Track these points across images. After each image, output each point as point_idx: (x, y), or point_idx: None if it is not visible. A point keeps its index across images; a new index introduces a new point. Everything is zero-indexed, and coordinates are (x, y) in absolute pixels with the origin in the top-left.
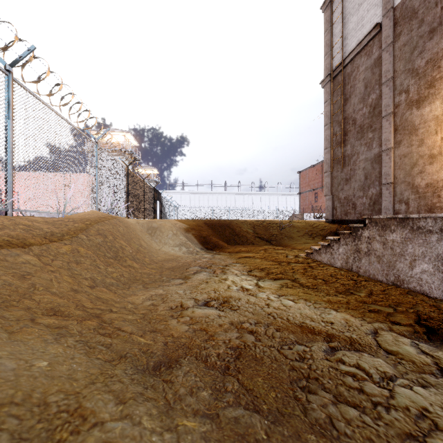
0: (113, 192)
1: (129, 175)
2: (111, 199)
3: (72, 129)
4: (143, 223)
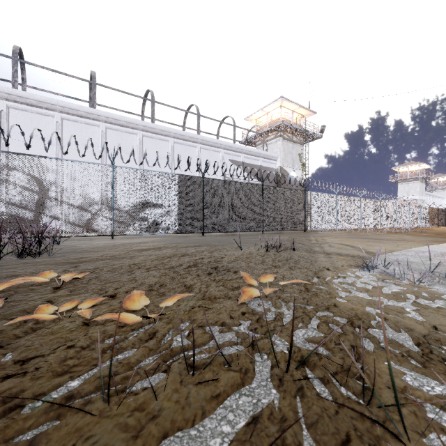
0: (429, 222)
1: (430, 209)
2: (423, 220)
3: (415, 206)
4: (438, 229)
